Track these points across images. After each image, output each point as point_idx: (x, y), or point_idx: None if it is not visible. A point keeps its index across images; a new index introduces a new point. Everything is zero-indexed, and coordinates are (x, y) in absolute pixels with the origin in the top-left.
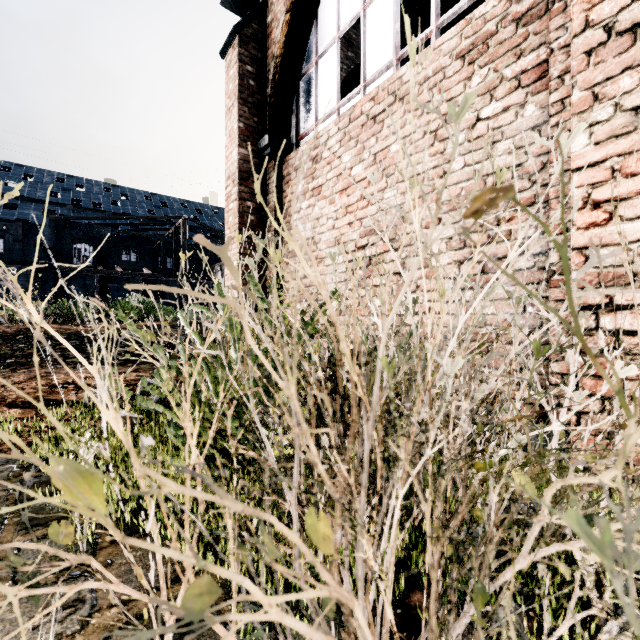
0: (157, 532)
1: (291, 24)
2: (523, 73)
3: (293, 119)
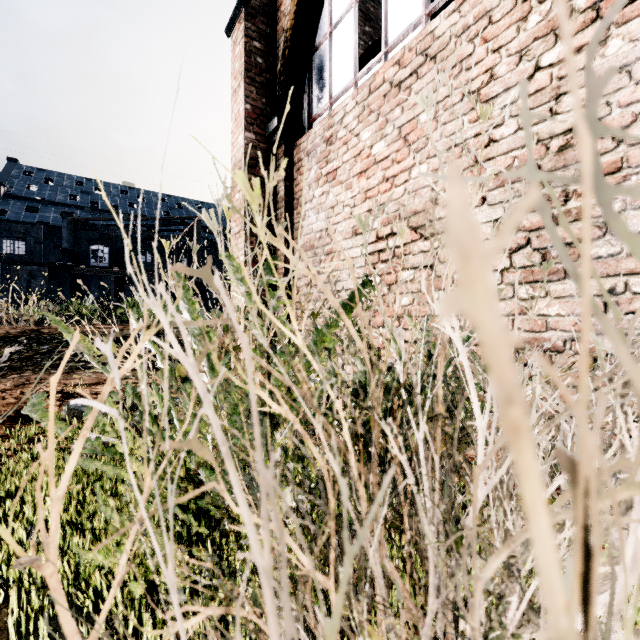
0: None
1: None
2: None
3: (305, 99)
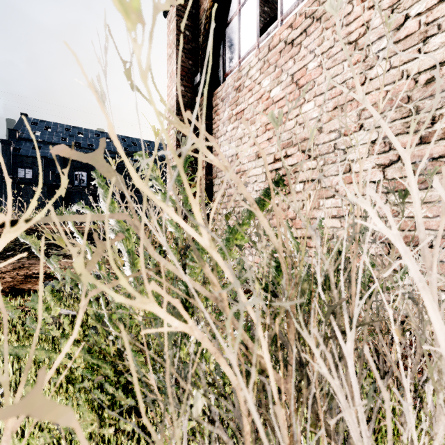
0: None
1: None
2: None
3: (220, 61)
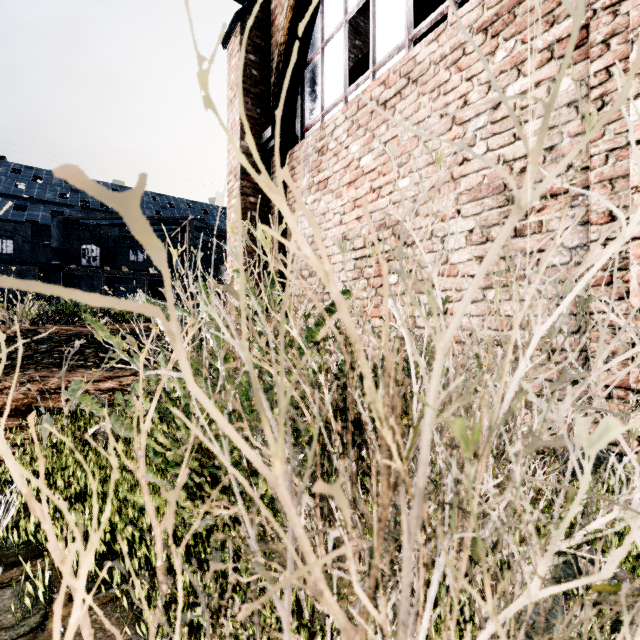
0: (91, 637)
1: (295, 9)
2: (557, 42)
3: (298, 110)
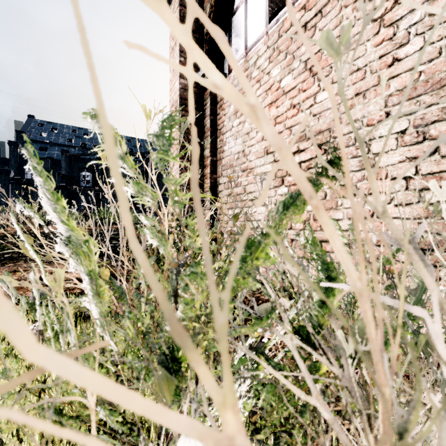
0: None
1: None
2: None
3: None
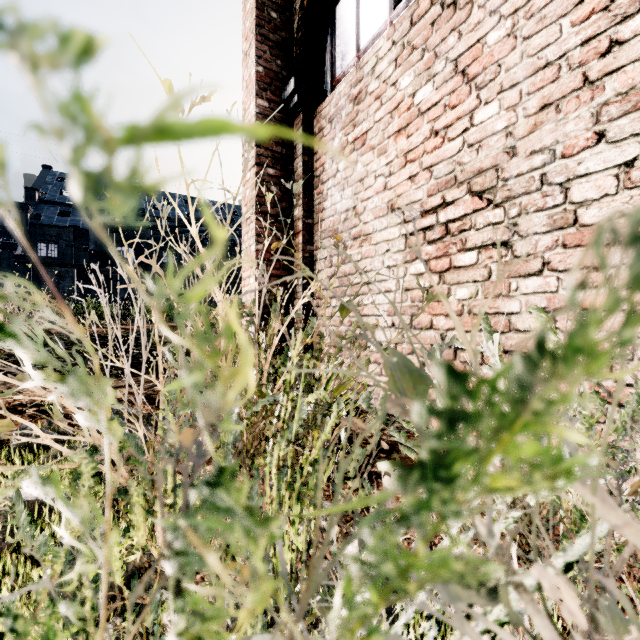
0: None
1: None
2: None
3: (327, 59)
